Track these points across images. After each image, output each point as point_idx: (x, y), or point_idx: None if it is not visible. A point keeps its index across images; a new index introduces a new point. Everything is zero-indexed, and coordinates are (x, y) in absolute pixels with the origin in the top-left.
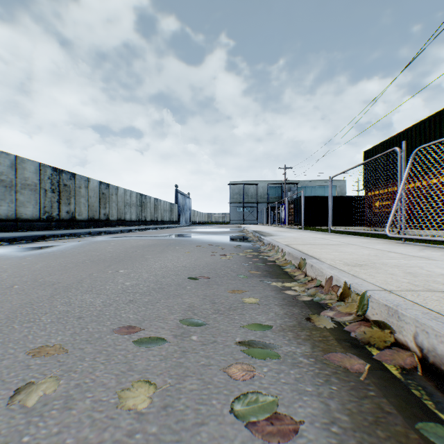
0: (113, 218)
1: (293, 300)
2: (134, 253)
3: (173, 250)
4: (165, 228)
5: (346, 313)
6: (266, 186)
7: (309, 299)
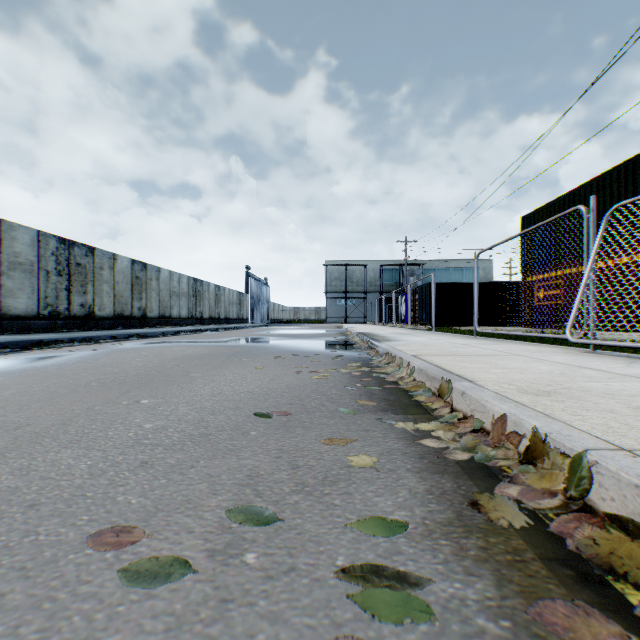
0: (153, 314)
1: (437, 458)
2: (174, 369)
3: (236, 364)
4: (230, 329)
5: (544, 492)
6: (378, 269)
7: (467, 457)
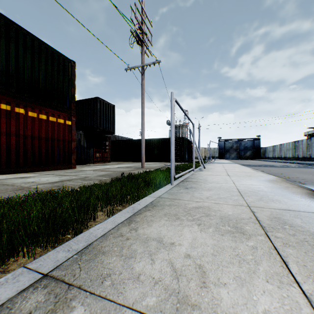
0: None
1: None
2: None
3: None
4: None
5: None
6: None
7: None
